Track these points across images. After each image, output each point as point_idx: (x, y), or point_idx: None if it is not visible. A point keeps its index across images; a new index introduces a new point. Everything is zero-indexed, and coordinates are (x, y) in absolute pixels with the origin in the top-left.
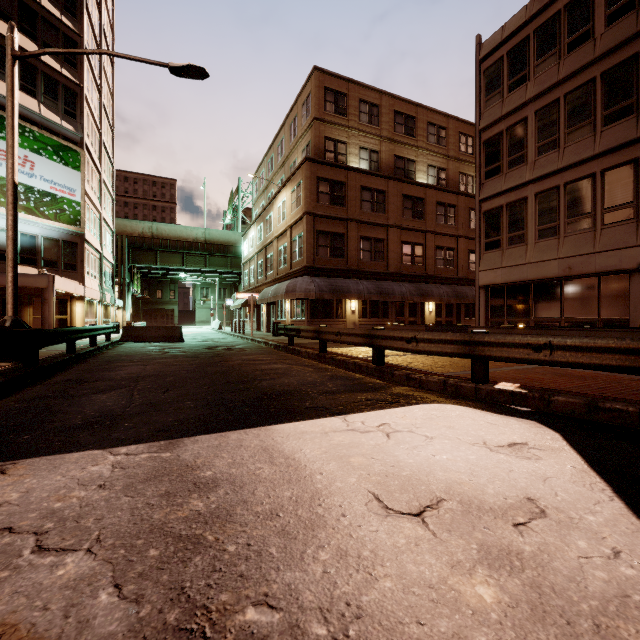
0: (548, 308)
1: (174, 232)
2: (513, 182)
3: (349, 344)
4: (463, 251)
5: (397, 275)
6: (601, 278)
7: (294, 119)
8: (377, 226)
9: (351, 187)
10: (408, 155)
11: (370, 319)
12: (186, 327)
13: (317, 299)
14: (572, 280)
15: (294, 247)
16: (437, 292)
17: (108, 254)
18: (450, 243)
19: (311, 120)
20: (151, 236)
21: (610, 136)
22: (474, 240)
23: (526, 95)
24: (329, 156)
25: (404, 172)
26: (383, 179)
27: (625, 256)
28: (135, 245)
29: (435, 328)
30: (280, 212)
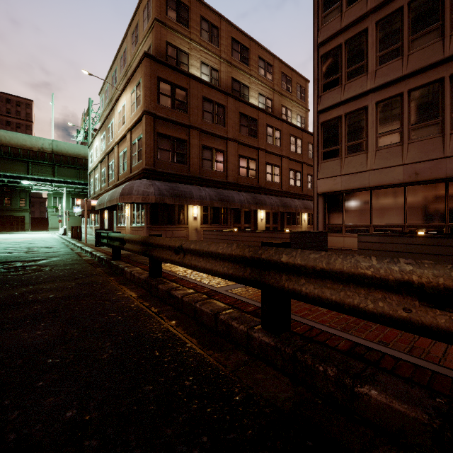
0: (389, 214)
1: (16, 140)
2: (353, 92)
3: (201, 272)
4: (286, 169)
5: (235, 185)
6: (449, 183)
7: (136, 27)
8: (217, 137)
9: (193, 95)
10: (243, 80)
11: (211, 225)
12: (35, 233)
13: (158, 204)
14: (416, 186)
15: (134, 150)
16: (269, 201)
17: None
18: (276, 161)
19: (152, 21)
20: None
21: None
22: (293, 161)
23: (367, 6)
24: (171, 62)
25: (240, 95)
26: (223, 94)
27: None
28: None
29: (298, 235)
30: (120, 117)
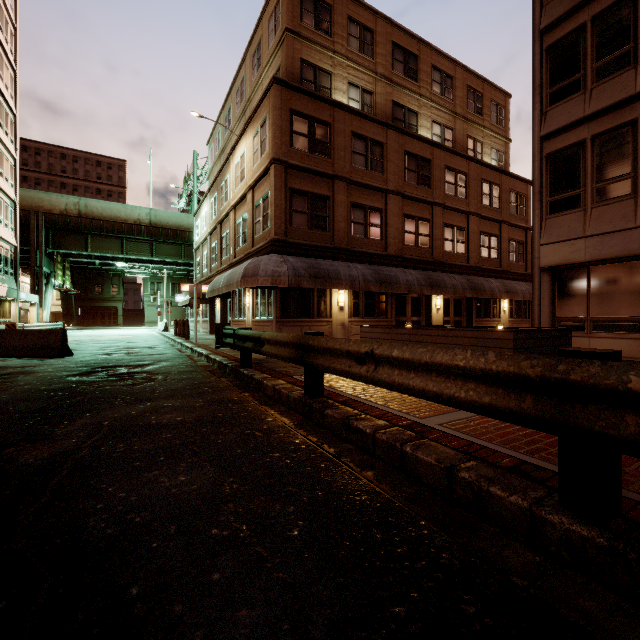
0: None
1: (109, 211)
2: (609, 98)
3: (412, 395)
4: (475, 232)
5: (399, 259)
6: None
7: (258, 45)
8: (373, 190)
9: (338, 131)
10: (409, 104)
11: (364, 318)
12: (130, 328)
13: (290, 289)
14: None
15: (257, 215)
16: (450, 282)
17: (3, 230)
18: (460, 221)
19: (281, 33)
20: (78, 214)
21: None
22: (486, 220)
23: None
24: (307, 87)
25: (404, 125)
26: (381, 127)
27: None
28: (56, 225)
29: (526, 335)
30: (238, 171)
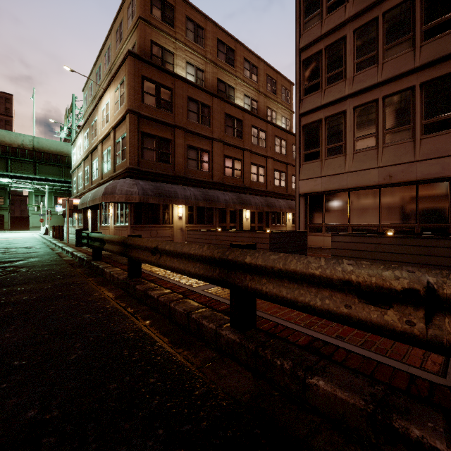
0: (366, 214)
1: None
2: (333, 96)
3: (176, 272)
4: (271, 169)
5: (221, 185)
6: (419, 186)
7: (120, 24)
8: (203, 138)
9: (178, 95)
10: (229, 81)
11: (196, 225)
12: (15, 232)
13: (142, 204)
14: (390, 188)
15: (117, 149)
16: (254, 201)
17: None
18: (261, 162)
19: (136, 19)
20: None
21: (431, 50)
22: (278, 162)
23: (345, 14)
24: (156, 61)
25: (225, 95)
26: (208, 95)
27: (448, 164)
28: None
29: (278, 235)
30: (104, 115)
